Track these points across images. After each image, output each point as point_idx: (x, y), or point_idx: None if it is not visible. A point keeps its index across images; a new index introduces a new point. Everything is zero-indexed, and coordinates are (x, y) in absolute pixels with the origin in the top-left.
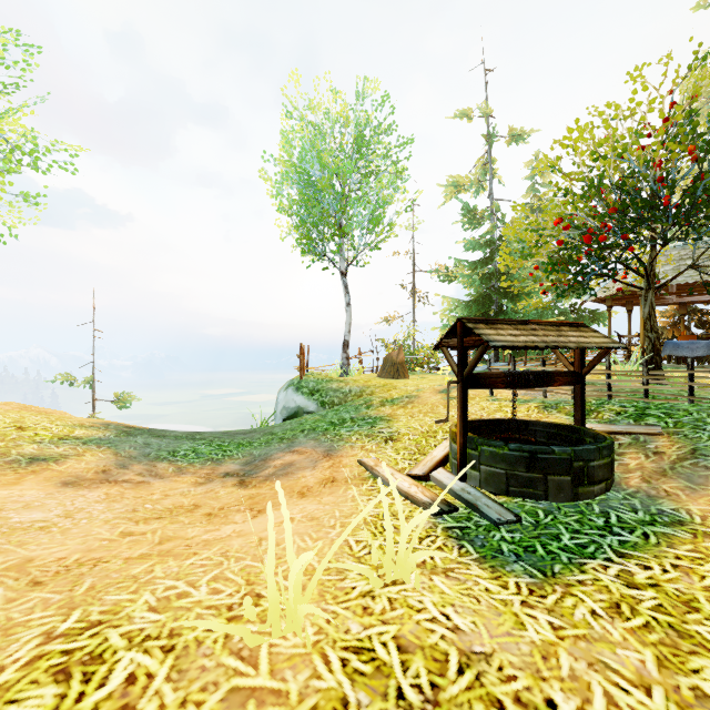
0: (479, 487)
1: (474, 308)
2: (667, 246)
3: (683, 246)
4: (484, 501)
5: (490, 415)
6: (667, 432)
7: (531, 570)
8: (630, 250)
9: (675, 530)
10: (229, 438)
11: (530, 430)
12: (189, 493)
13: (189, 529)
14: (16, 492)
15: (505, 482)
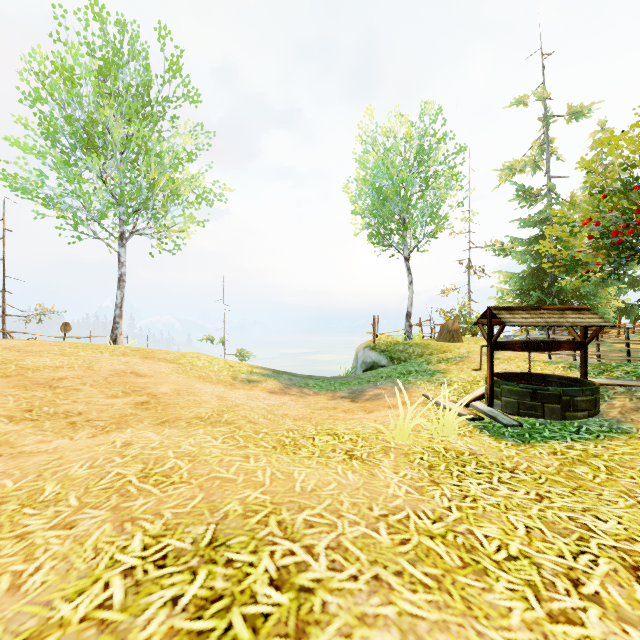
0: (501, 410)
1: (527, 281)
2: None
3: None
4: (501, 416)
5: (523, 371)
6: None
7: (517, 440)
8: None
9: (619, 435)
10: (333, 380)
11: (547, 381)
12: (327, 403)
13: (339, 414)
14: (255, 393)
15: (517, 407)
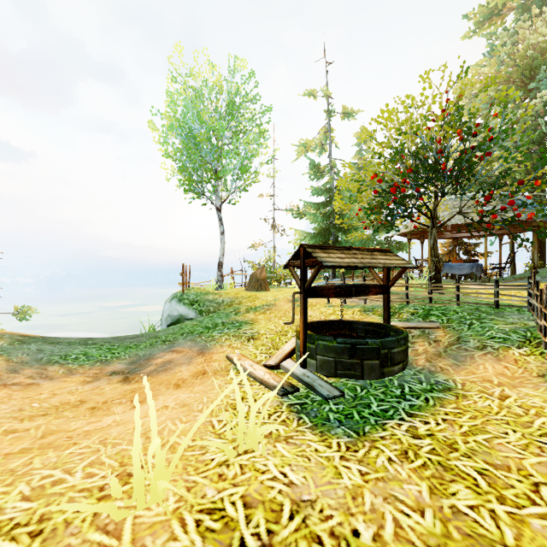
0: (316, 372)
1: (318, 239)
2: (445, 198)
3: (455, 199)
4: (319, 383)
5: (327, 317)
6: (442, 326)
7: (349, 432)
8: (421, 199)
9: (445, 395)
10: (118, 342)
11: (354, 328)
12: (76, 391)
13: (72, 423)
14: None
15: (334, 367)
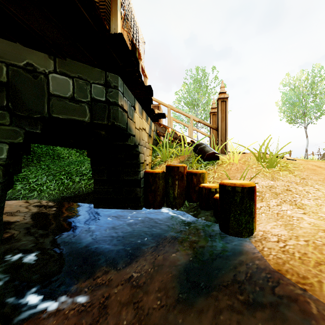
0: None
1: None
2: None
3: None
4: None
5: None
6: None
7: None
8: None
9: None
10: None
11: None
12: None
13: None
14: None
15: None
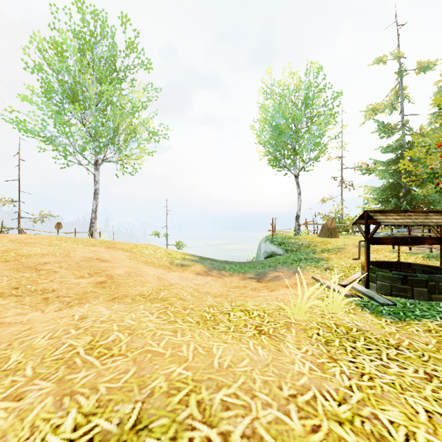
0: (376, 291)
1: (387, 192)
2: None
3: None
4: (377, 296)
5: (390, 260)
6: None
7: (394, 318)
8: None
9: None
10: (243, 264)
11: (412, 268)
12: (239, 282)
13: (248, 292)
14: (186, 274)
15: (390, 289)
